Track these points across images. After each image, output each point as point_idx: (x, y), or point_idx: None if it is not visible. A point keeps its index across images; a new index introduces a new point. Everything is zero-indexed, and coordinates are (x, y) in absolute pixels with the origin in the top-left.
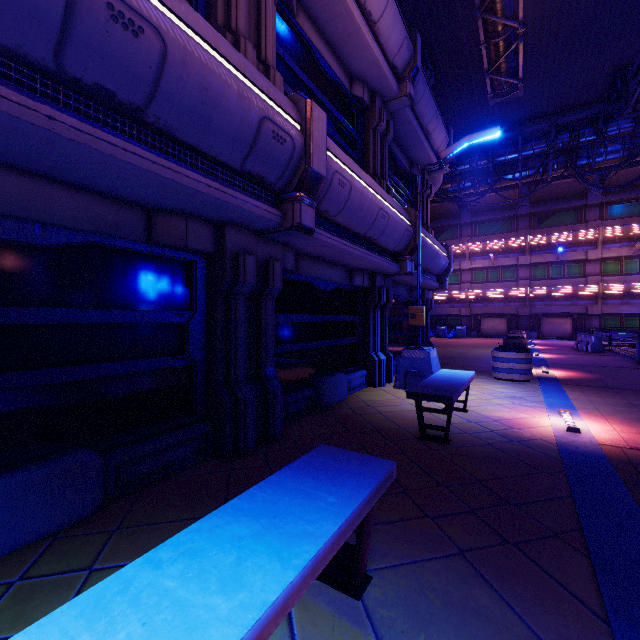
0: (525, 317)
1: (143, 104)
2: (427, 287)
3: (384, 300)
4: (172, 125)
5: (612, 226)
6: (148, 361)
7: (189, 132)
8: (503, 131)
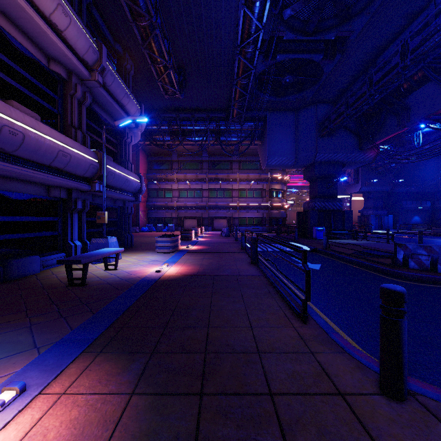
0: (206, 219)
1: None
2: (126, 200)
3: (79, 207)
4: None
5: (243, 173)
6: None
7: None
8: (184, 112)
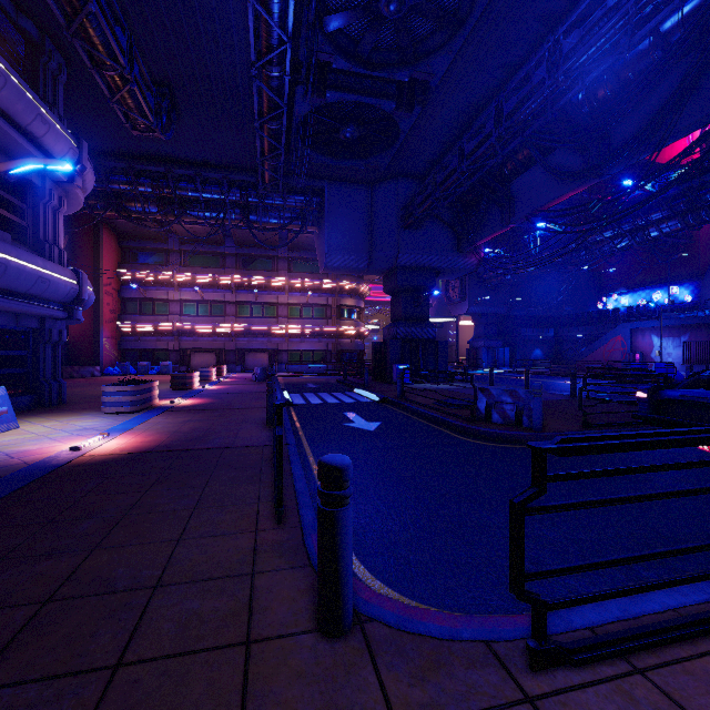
0: (232, 352)
1: None
2: (46, 316)
3: None
4: None
5: (295, 278)
6: None
7: None
8: (182, 166)
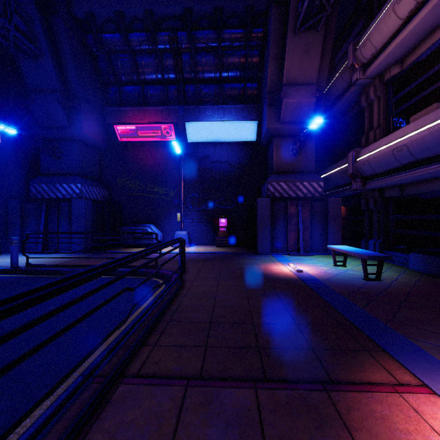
0: None
1: (415, 159)
2: None
3: None
4: (424, 157)
5: None
6: None
7: (429, 155)
8: None
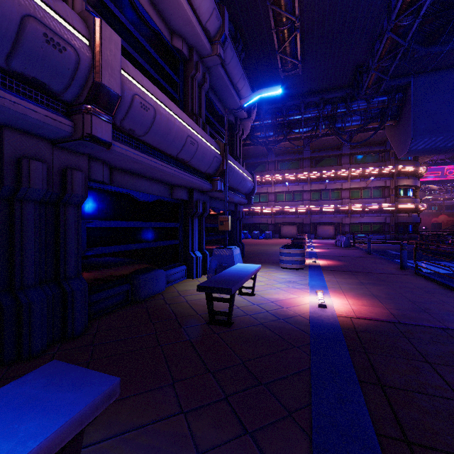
0: (307, 225)
1: None
2: (239, 202)
3: (200, 211)
4: None
5: (356, 168)
6: None
7: None
8: (292, 99)
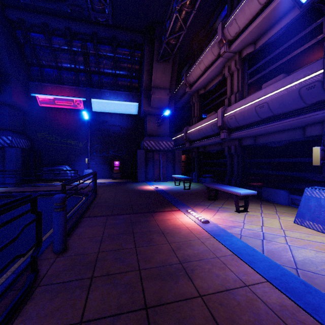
0: None
1: (205, 135)
2: None
3: None
4: (208, 135)
5: None
6: (223, 168)
7: (209, 134)
8: None
